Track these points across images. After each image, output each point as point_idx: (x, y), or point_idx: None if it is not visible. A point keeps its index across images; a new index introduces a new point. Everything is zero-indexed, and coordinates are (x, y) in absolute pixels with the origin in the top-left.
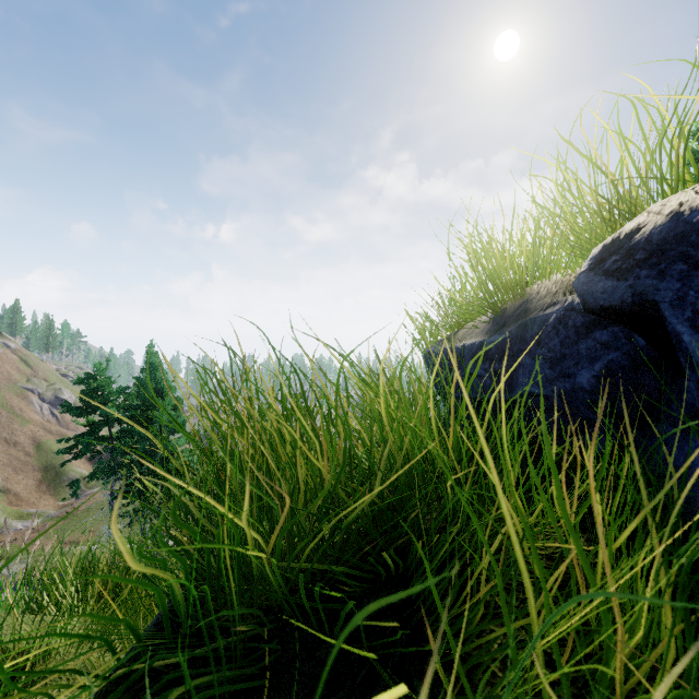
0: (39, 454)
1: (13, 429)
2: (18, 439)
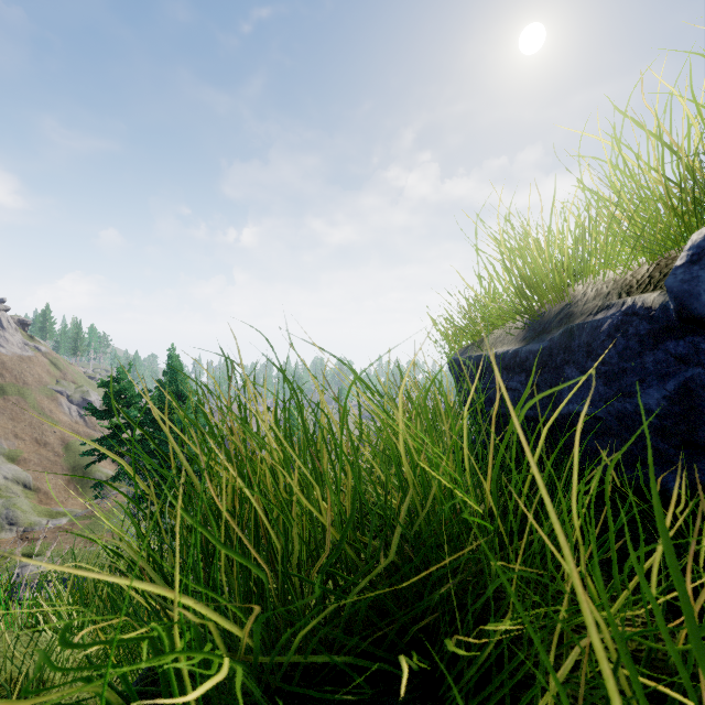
0: (68, 455)
1: (43, 430)
2: (47, 440)
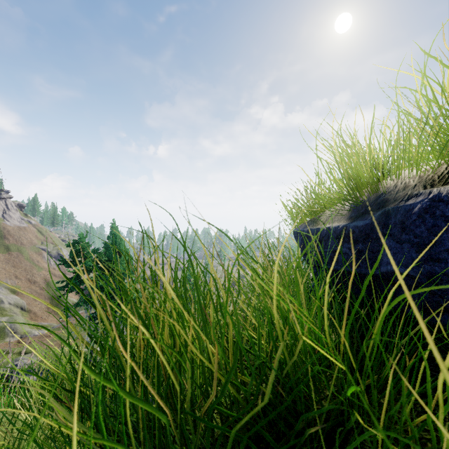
0: (48, 289)
1: (33, 273)
2: (36, 279)
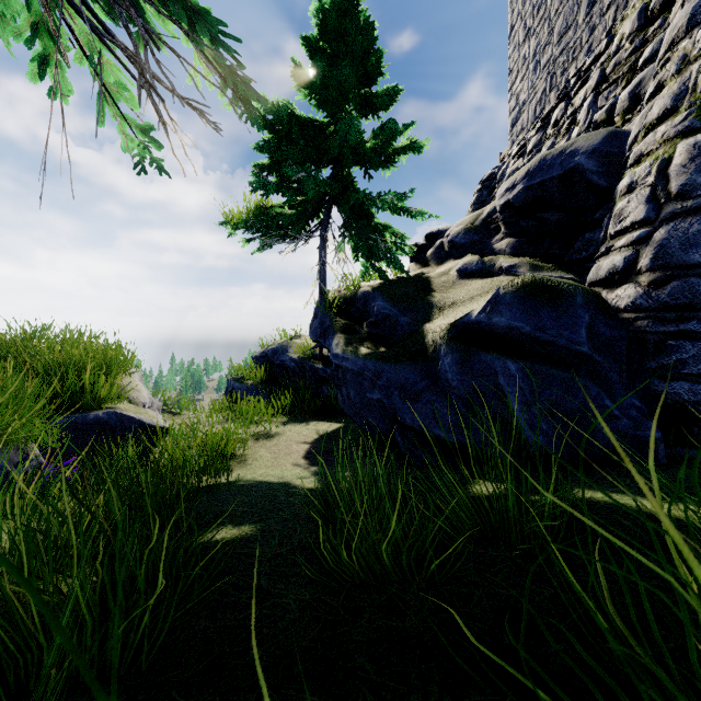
0: None
1: None
2: None
